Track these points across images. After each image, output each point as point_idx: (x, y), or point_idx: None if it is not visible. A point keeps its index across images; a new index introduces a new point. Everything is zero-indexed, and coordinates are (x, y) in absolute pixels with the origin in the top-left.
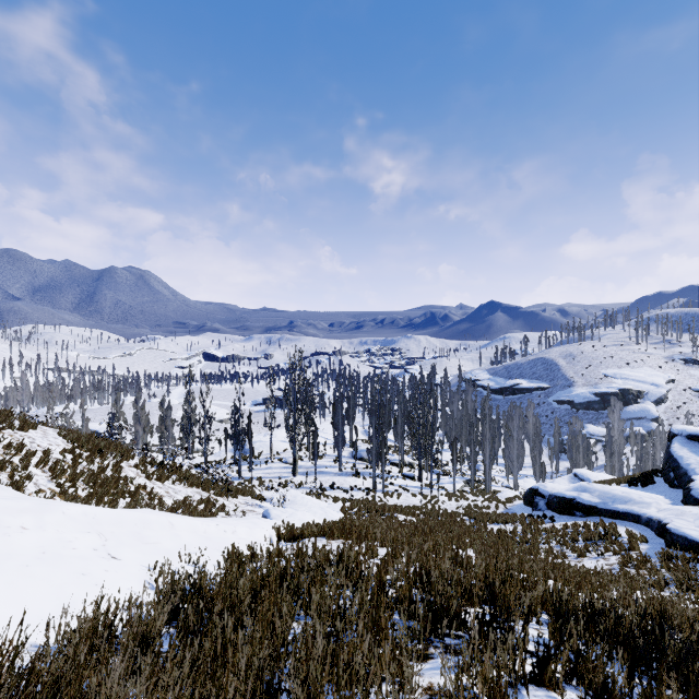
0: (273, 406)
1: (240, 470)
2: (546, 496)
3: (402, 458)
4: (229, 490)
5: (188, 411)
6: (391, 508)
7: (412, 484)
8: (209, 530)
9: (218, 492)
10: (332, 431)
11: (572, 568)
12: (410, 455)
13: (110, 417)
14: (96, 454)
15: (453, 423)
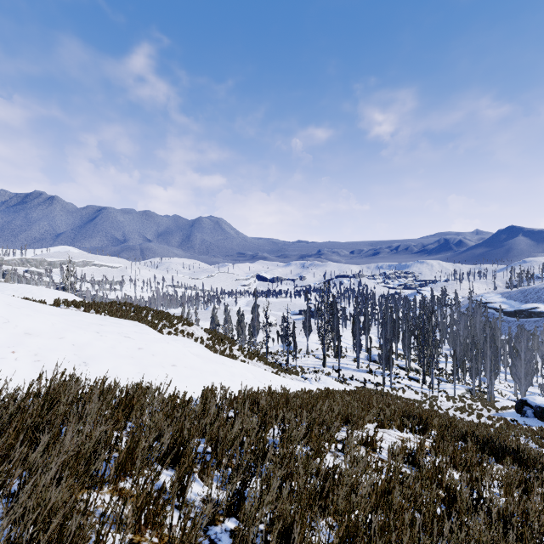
0: (309, 318)
1: (288, 359)
2: (534, 407)
3: (409, 364)
4: (286, 370)
5: (255, 318)
6: (392, 395)
7: (416, 385)
8: (288, 382)
9: (280, 370)
10: (352, 339)
11: (518, 445)
12: (416, 363)
13: (211, 319)
14: (220, 341)
15: (458, 340)
